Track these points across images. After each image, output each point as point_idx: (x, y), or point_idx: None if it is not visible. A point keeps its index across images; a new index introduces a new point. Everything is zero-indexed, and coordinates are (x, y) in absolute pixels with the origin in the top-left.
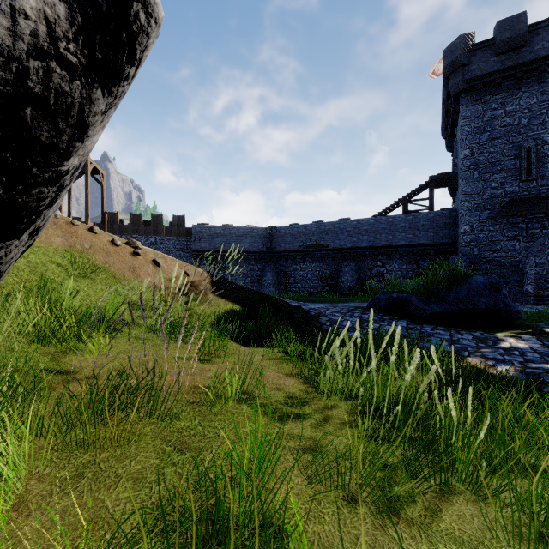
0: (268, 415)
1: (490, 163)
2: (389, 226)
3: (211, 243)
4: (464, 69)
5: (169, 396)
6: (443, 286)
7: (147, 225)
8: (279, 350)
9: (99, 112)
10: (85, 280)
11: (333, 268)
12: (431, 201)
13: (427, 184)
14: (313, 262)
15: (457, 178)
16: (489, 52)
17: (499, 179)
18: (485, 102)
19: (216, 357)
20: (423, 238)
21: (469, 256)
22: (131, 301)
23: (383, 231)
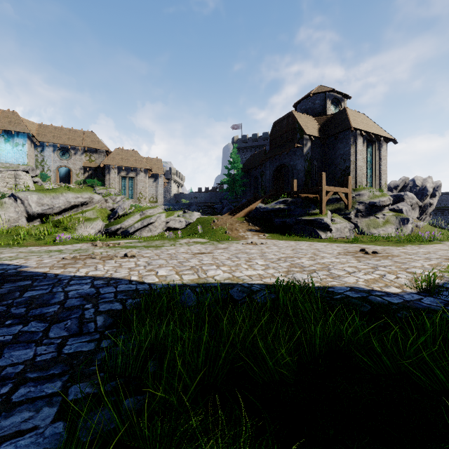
0: None
1: None
2: None
3: None
4: None
5: None
6: None
7: None
8: None
9: None
10: None
11: None
12: None
13: None
14: (442, 216)
15: None
16: None
17: None
18: None
19: None
20: None
21: None
22: None
23: None
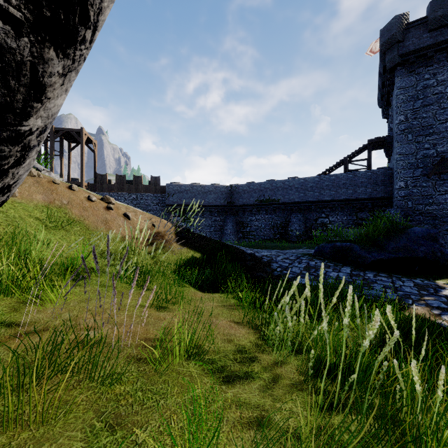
0: (215, 375)
1: (423, 127)
2: (331, 183)
3: (181, 198)
4: (399, 45)
5: (108, 359)
6: (384, 236)
7: (131, 184)
8: (233, 296)
9: (56, 74)
10: (60, 231)
11: (283, 219)
12: (368, 161)
13: (365, 147)
14: (266, 214)
15: (392, 141)
16: (422, 29)
17: (431, 141)
18: (418, 73)
19: (173, 304)
20: (362, 193)
21: (404, 208)
22: (101, 250)
23: (326, 187)
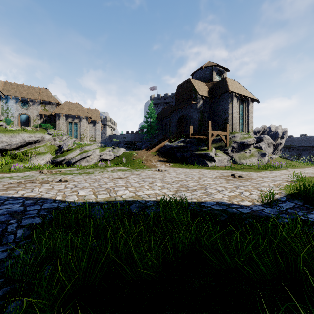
0: None
1: None
2: None
3: None
4: None
5: None
6: None
7: None
8: None
9: None
10: None
11: (298, 153)
12: None
13: None
14: (288, 151)
15: None
16: None
17: None
18: None
19: None
20: None
21: None
22: None
23: None
